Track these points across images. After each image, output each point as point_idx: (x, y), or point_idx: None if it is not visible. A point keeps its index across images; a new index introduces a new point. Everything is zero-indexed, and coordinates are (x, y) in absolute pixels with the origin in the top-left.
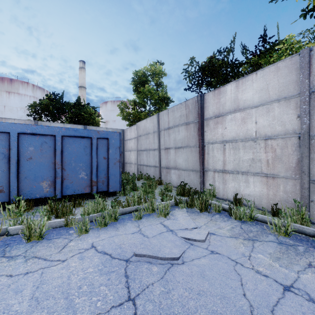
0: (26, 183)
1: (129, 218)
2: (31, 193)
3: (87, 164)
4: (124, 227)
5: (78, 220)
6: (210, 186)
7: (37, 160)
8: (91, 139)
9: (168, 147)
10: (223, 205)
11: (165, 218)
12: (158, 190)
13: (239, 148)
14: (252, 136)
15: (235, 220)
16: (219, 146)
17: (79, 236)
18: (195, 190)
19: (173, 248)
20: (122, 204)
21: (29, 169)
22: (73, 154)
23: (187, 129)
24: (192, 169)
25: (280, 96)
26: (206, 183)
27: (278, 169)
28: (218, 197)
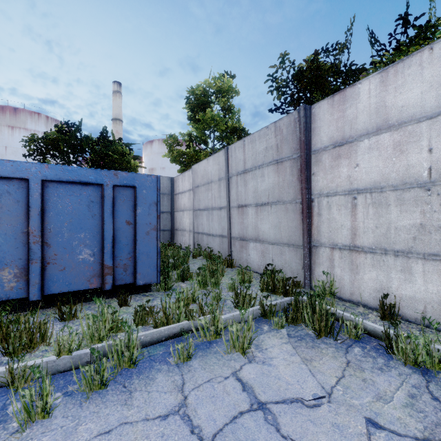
0: None
1: (165, 357)
2: None
3: (94, 235)
4: (147, 391)
5: (43, 367)
6: (323, 274)
7: None
8: (102, 187)
9: (244, 204)
10: (364, 322)
11: (243, 358)
12: (226, 279)
13: (388, 204)
14: (421, 179)
15: (405, 366)
16: (342, 200)
17: (20, 431)
18: (293, 281)
19: None
20: (155, 317)
21: None
22: (65, 216)
23: (279, 172)
24: (288, 242)
25: None
26: (316, 269)
27: None
28: (341, 297)
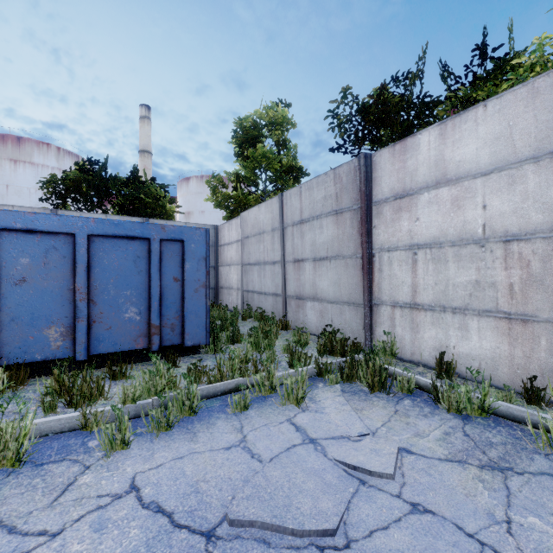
0: (13, 332)
1: (222, 408)
2: (24, 352)
3: (140, 292)
4: (209, 432)
5: (110, 414)
6: (384, 334)
7: (37, 283)
8: (148, 241)
9: (300, 258)
10: (417, 377)
11: (297, 408)
12: (281, 342)
13: (447, 260)
14: (476, 235)
15: (448, 413)
16: (403, 256)
17: (106, 456)
18: (353, 343)
19: (319, 495)
20: (209, 375)
21: (20, 303)
22: (111, 272)
23: (338, 223)
24: (348, 301)
25: (540, 149)
26: (377, 328)
27: (535, 304)
28: (402, 358)
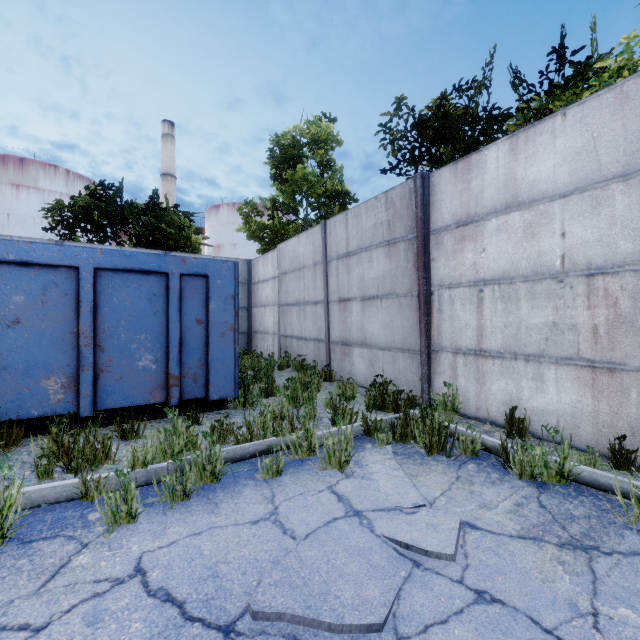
0: (5, 383)
1: (251, 473)
2: (18, 406)
3: (157, 336)
4: (234, 502)
5: (116, 480)
6: (445, 386)
7: (34, 326)
8: (166, 276)
9: (347, 297)
10: (484, 437)
11: (340, 474)
12: (323, 395)
13: (518, 298)
14: (553, 268)
15: (520, 479)
16: (467, 293)
17: (109, 532)
18: (408, 396)
19: (364, 580)
20: (236, 434)
21: (13, 348)
22: (122, 313)
23: (391, 256)
24: (402, 347)
25: (630, 165)
26: (436, 379)
27: (624, 349)
28: (466, 414)
